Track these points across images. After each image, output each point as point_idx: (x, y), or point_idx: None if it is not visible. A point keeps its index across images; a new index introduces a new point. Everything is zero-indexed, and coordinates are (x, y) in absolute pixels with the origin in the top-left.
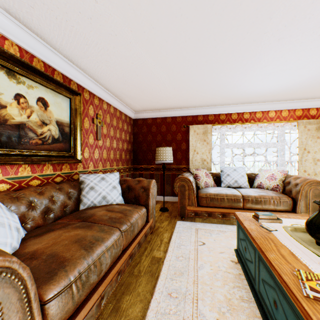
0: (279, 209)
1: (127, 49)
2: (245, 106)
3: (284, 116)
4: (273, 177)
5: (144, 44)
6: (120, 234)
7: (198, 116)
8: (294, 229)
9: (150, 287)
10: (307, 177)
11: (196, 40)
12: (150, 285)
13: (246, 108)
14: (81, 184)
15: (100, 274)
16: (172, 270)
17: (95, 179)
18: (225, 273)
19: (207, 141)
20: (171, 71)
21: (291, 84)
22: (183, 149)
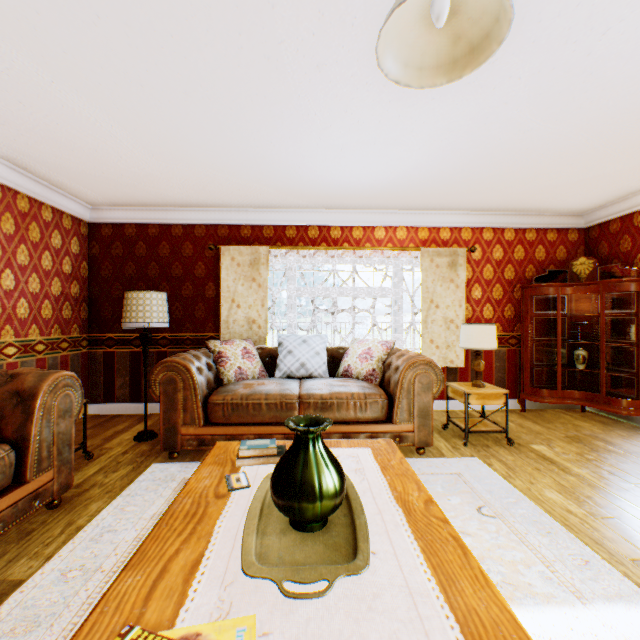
0: (365, 419)
1: None
2: (333, 213)
3: (400, 239)
4: (369, 355)
5: None
6: None
7: (243, 228)
8: None
9: None
10: (416, 353)
11: (123, 25)
12: None
13: (334, 217)
14: None
15: None
16: (16, 620)
17: None
18: None
19: (259, 281)
20: (112, 105)
21: (394, 176)
22: (210, 297)
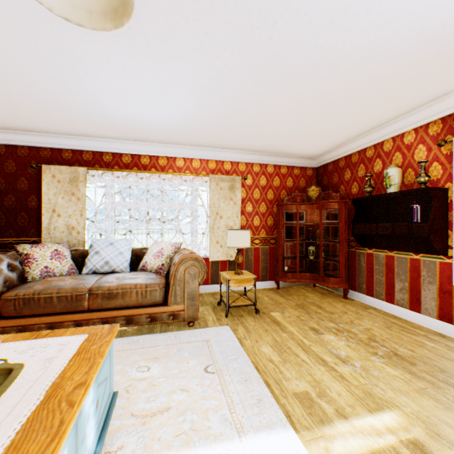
0: (146, 303)
1: None
2: (142, 145)
3: (195, 168)
4: (161, 253)
5: None
6: None
7: (64, 151)
8: None
9: None
10: (191, 251)
11: None
12: None
13: (144, 148)
14: None
15: None
16: None
17: None
18: None
19: (78, 195)
20: None
21: (176, 119)
22: (33, 207)
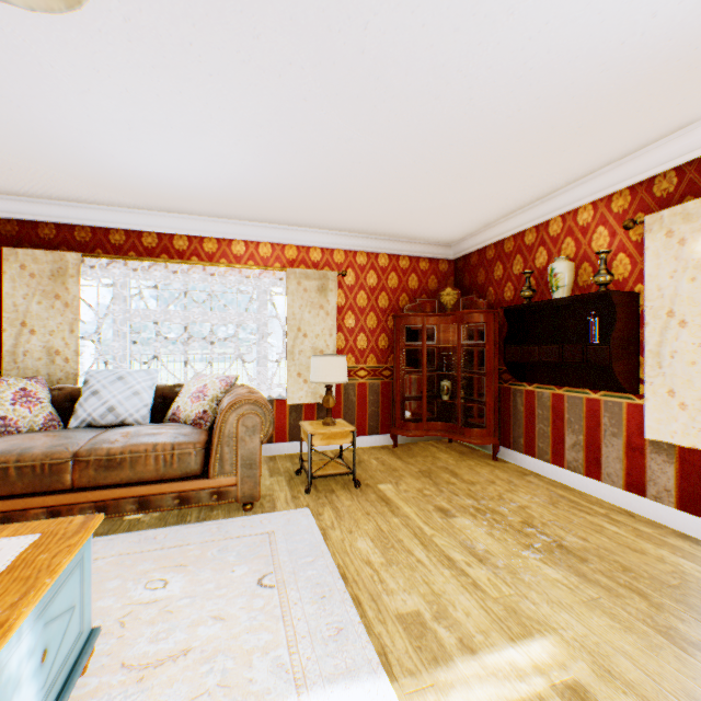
0: (172, 475)
1: None
2: (176, 219)
3: (264, 257)
4: (203, 394)
5: None
6: None
7: (43, 226)
8: None
9: None
10: (249, 390)
11: None
12: None
13: (179, 224)
14: None
15: None
16: None
17: None
18: None
19: (66, 298)
20: None
21: (227, 178)
22: None
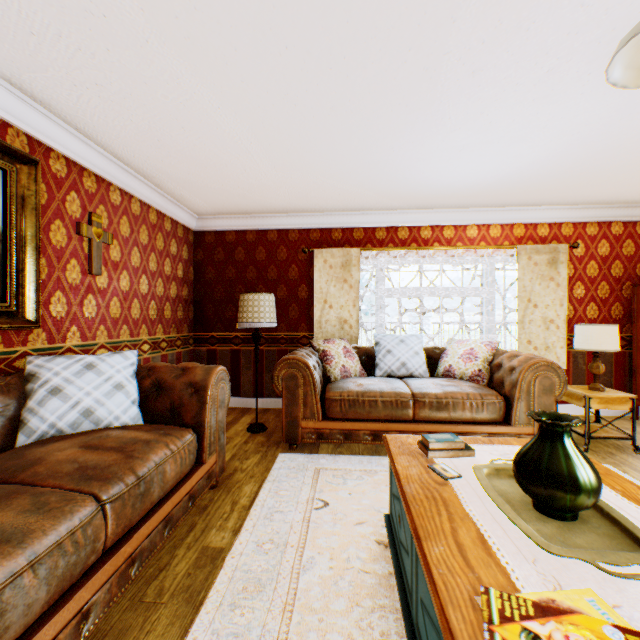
0: (481, 419)
1: (143, 59)
2: (424, 213)
3: (493, 237)
4: (472, 355)
5: (182, 49)
6: (94, 512)
7: (333, 231)
8: (496, 472)
9: (177, 634)
10: (531, 354)
11: (304, 53)
12: (179, 628)
13: (425, 217)
14: (27, 382)
15: (0, 639)
16: (241, 581)
17: (67, 368)
18: (359, 574)
19: (350, 282)
20: (260, 124)
21: (503, 174)
22: (303, 298)
